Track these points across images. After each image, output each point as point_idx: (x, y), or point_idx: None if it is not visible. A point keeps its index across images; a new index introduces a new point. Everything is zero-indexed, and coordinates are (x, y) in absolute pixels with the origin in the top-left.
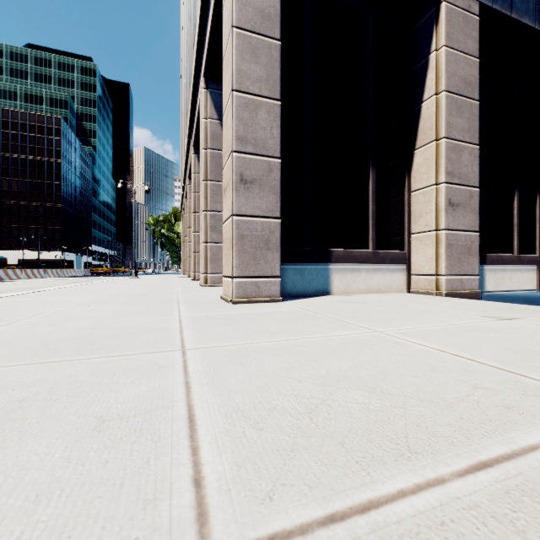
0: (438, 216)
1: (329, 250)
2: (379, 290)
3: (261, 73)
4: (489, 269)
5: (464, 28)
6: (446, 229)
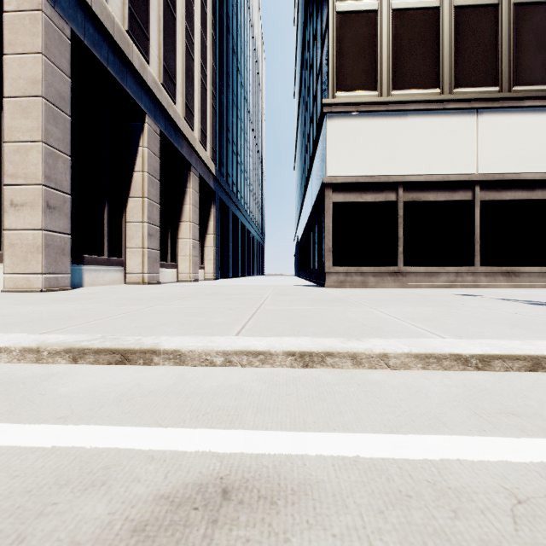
0: (144, 240)
1: (83, 256)
2: (110, 283)
3: (60, 135)
4: (160, 270)
5: (155, 141)
6: (148, 248)
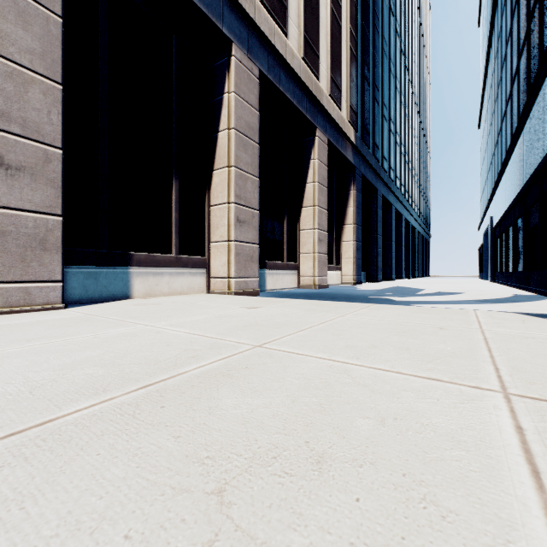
0: (230, 229)
1: (130, 253)
2: (182, 292)
3: (34, 45)
4: (269, 273)
5: (248, 84)
6: (235, 241)
